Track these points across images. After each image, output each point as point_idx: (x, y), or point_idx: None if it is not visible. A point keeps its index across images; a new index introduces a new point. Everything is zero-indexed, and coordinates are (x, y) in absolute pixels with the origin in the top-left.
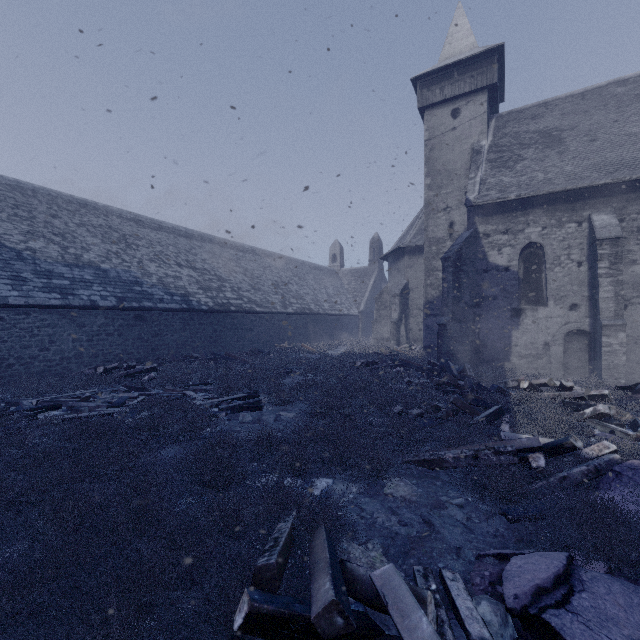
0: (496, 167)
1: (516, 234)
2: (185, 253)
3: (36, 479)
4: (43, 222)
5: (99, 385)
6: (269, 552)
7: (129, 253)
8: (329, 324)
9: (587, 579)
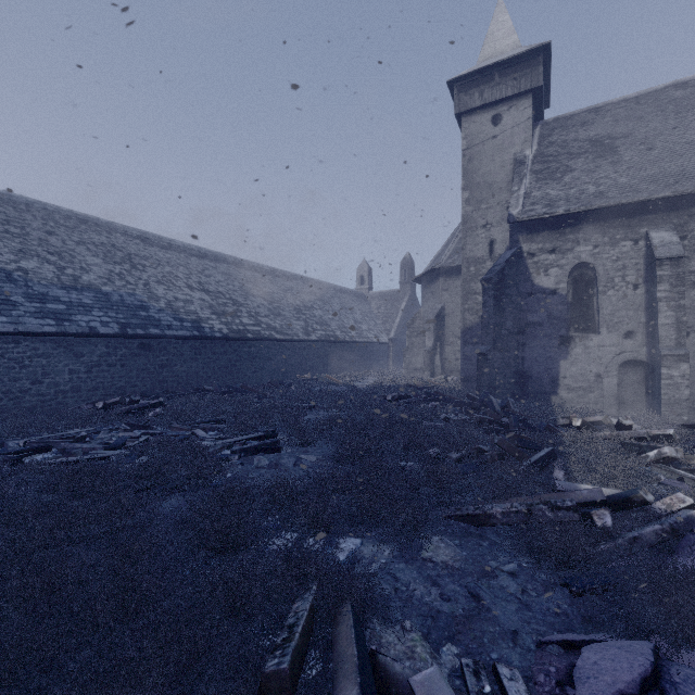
0: (542, 179)
1: (564, 253)
2: (197, 274)
3: (7, 542)
4: (37, 239)
5: (97, 423)
6: (281, 650)
7: (134, 274)
8: (356, 353)
9: (680, 680)
